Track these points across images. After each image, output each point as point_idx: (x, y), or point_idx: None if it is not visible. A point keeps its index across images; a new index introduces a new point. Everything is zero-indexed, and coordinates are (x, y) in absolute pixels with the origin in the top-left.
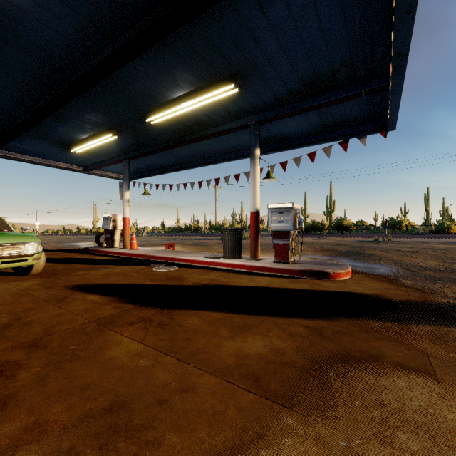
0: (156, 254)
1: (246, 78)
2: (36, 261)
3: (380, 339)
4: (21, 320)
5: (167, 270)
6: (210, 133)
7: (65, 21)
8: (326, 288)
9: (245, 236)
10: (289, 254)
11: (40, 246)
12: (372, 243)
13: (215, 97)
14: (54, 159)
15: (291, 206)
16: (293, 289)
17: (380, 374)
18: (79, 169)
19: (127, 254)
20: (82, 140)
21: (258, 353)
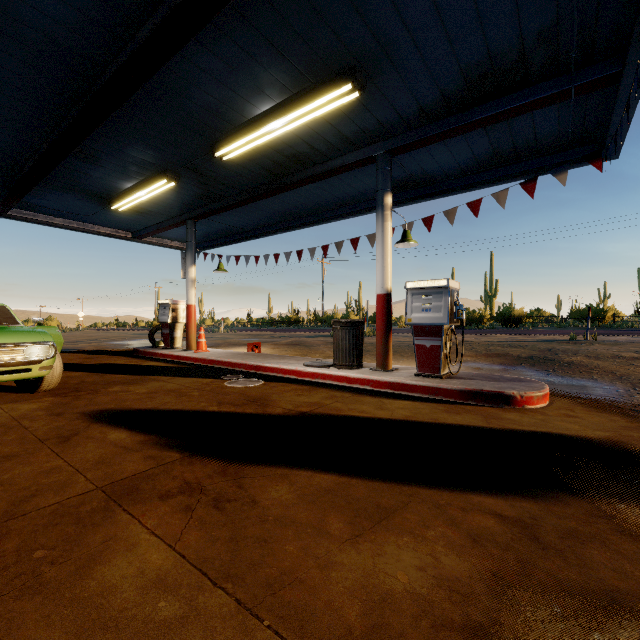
0: (232, 360)
1: (372, 74)
2: (46, 371)
3: None
4: None
5: (247, 386)
6: (314, 174)
7: None
8: (513, 424)
9: (366, 333)
10: (441, 362)
11: (52, 348)
12: (566, 343)
13: (321, 110)
14: (91, 221)
15: (446, 285)
16: (456, 426)
17: None
18: (127, 235)
19: (191, 359)
20: (126, 190)
21: (410, 588)
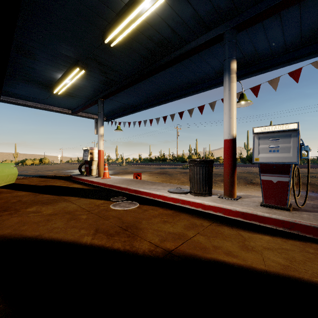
0: (121, 185)
1: None
2: None
3: None
4: None
5: (125, 209)
6: (175, 56)
7: None
8: None
9: None
10: (289, 196)
11: None
12: None
13: None
14: (48, 103)
15: (296, 128)
16: None
17: None
18: (69, 112)
19: (98, 183)
20: (59, 80)
21: None
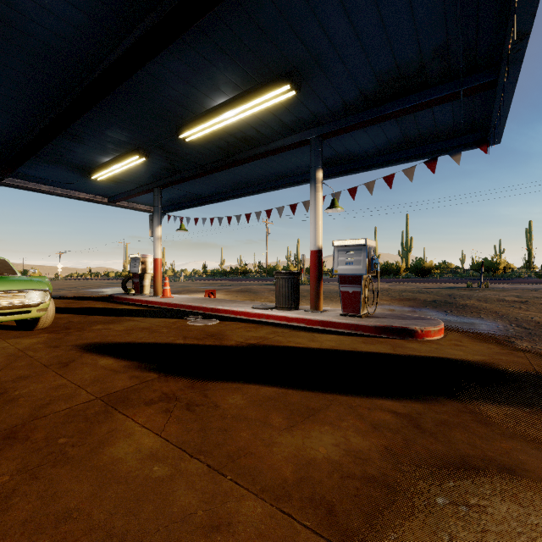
0: (193, 304)
1: (306, 77)
2: (42, 312)
3: (508, 437)
4: (5, 394)
5: (205, 324)
6: (259, 152)
7: (70, 2)
8: (414, 351)
9: (302, 281)
10: (361, 304)
11: (47, 293)
12: (464, 290)
13: (265, 104)
14: (73, 188)
15: (364, 243)
16: (370, 353)
17: (523, 502)
18: (103, 200)
19: (158, 303)
20: (104, 163)
21: (327, 457)
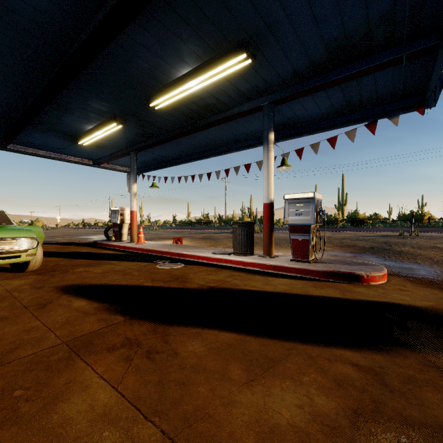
0: (162, 249)
1: (261, 46)
2: (31, 257)
3: None
4: None
5: (172, 267)
6: (219, 118)
7: None
8: (362, 296)
9: (255, 230)
10: (310, 251)
11: (35, 241)
12: (397, 238)
13: (224, 73)
14: (65, 153)
15: (313, 196)
16: (321, 297)
17: None
18: (89, 163)
19: (133, 249)
20: (88, 131)
21: (292, 422)
